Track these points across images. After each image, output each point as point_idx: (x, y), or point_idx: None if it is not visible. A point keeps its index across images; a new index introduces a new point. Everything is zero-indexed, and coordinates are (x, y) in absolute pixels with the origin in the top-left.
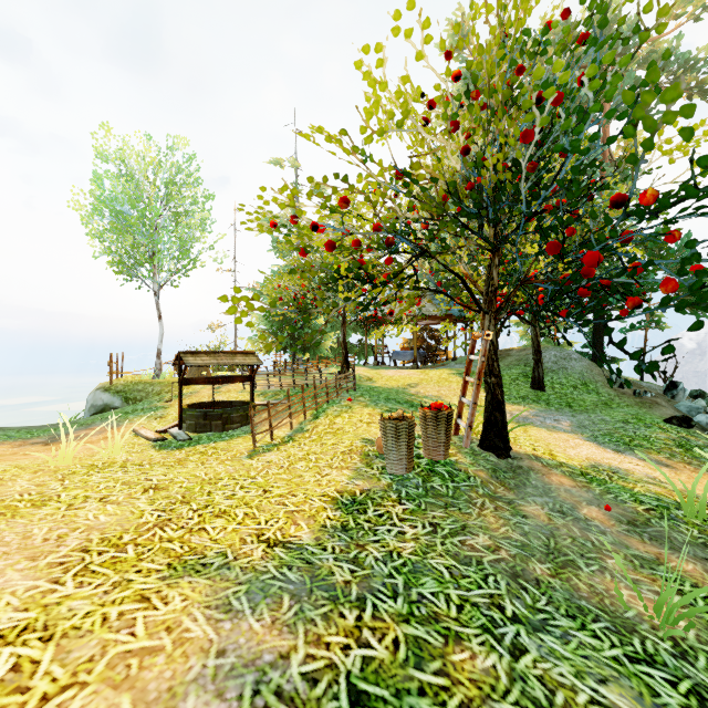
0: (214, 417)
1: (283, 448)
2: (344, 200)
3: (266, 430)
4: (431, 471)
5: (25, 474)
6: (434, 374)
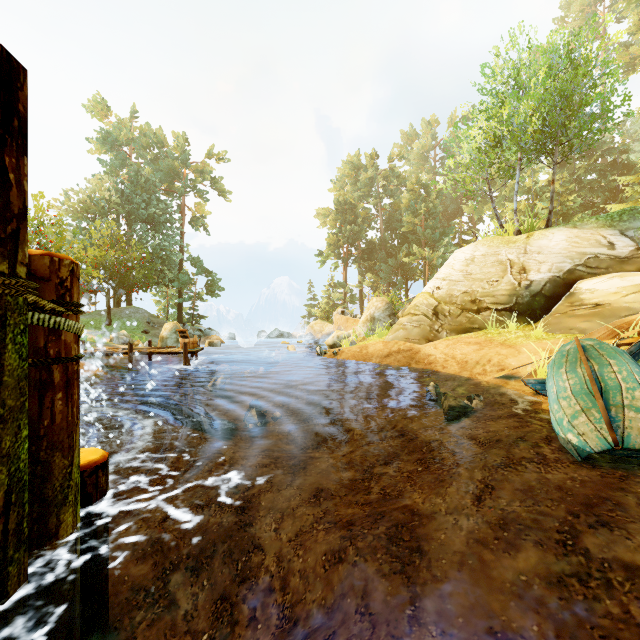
0: None
1: None
2: None
3: None
4: None
5: None
6: None
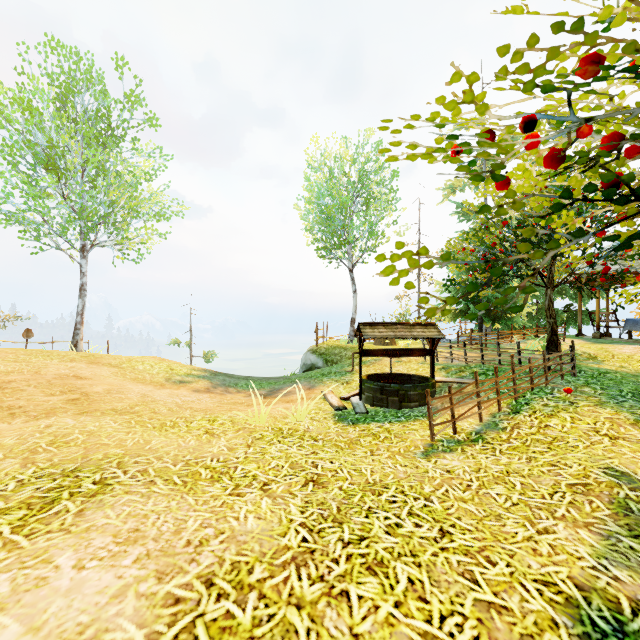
0: (390, 392)
1: (469, 451)
2: (591, 59)
3: (446, 421)
4: None
5: (231, 431)
6: None
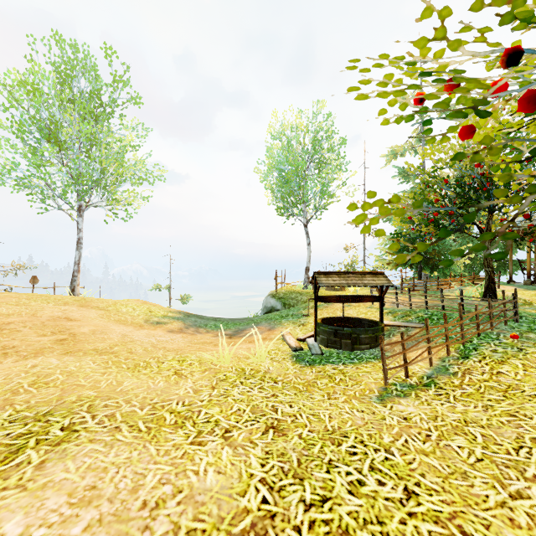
0: (343, 335)
1: (423, 396)
2: None
3: (398, 366)
4: None
5: (198, 371)
6: None
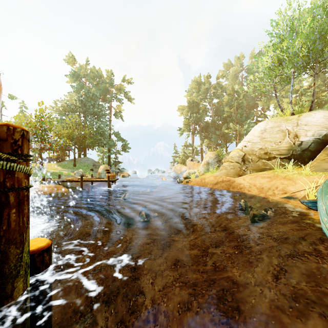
0: None
1: None
2: None
3: None
4: None
5: None
6: (50, 164)
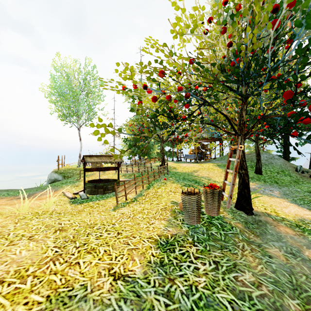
0: (99, 187)
1: (131, 205)
2: (162, 72)
3: (123, 195)
4: (210, 223)
5: (1, 218)
6: (205, 166)
